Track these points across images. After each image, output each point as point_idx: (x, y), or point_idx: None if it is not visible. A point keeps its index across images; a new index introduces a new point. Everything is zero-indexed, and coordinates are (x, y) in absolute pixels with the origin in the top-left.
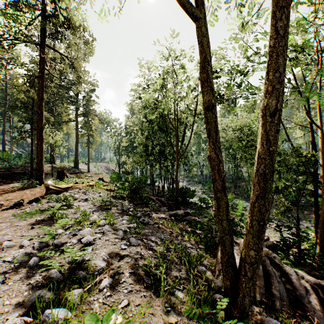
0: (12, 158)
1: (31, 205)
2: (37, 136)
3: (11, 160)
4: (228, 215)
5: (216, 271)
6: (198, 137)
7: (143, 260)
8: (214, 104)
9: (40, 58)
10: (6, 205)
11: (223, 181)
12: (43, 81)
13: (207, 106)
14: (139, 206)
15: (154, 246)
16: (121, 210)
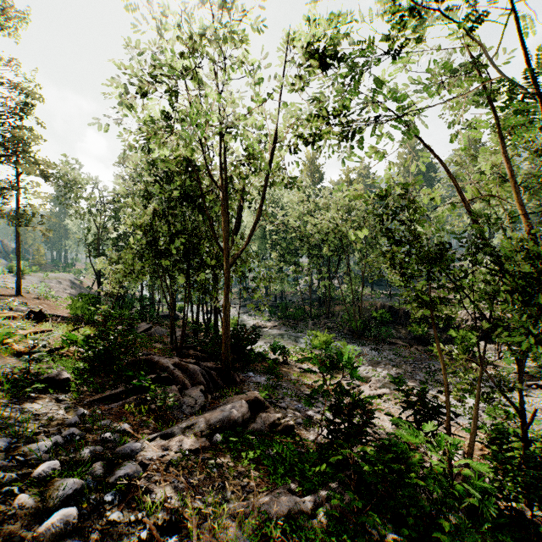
0: None
1: None
2: None
3: None
4: None
5: None
6: (262, 226)
7: None
8: None
9: None
10: None
11: None
12: None
13: None
14: (116, 405)
15: None
16: None
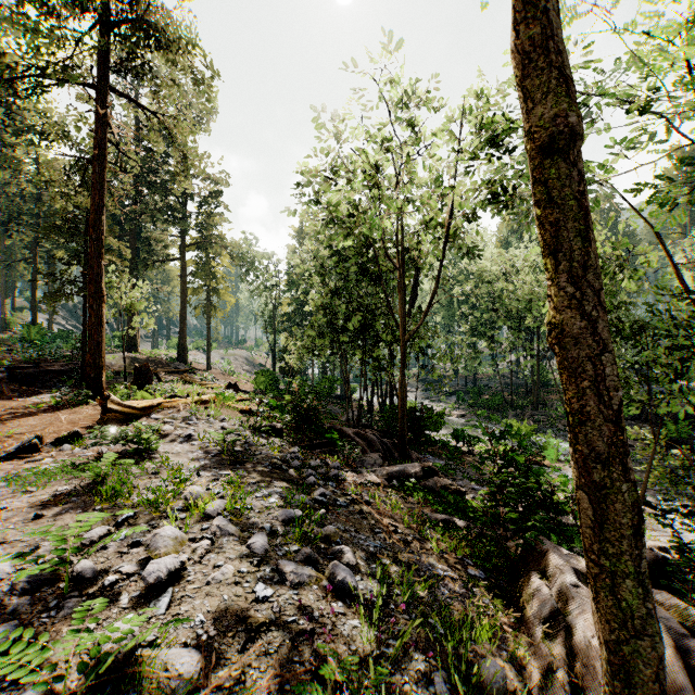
0: (48, 340)
1: (59, 449)
2: (90, 290)
3: (46, 343)
4: (639, 556)
5: (532, 670)
6: (448, 292)
7: (315, 644)
8: (576, 127)
9: (97, 118)
10: (1, 449)
11: (617, 424)
12: (103, 167)
13: (547, 139)
14: (316, 451)
15: (349, 585)
16: (269, 465)
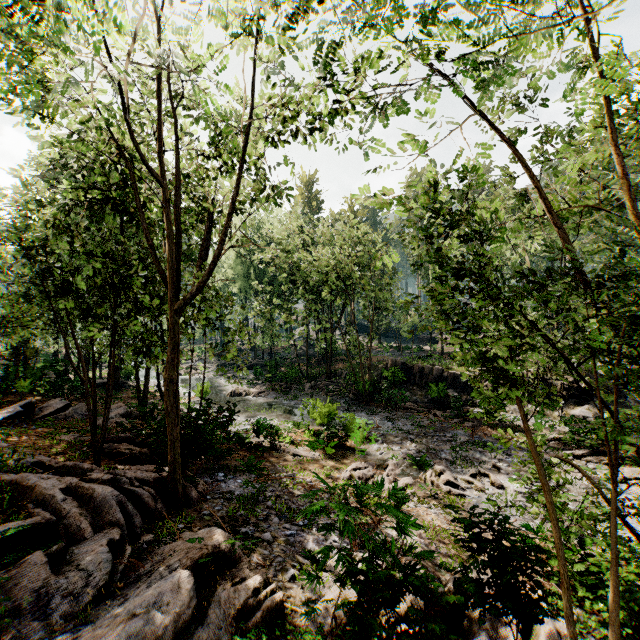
0: None
1: None
2: None
3: None
4: None
5: None
6: (246, 263)
7: None
8: None
9: None
10: None
11: None
12: None
13: None
14: None
15: None
16: None
